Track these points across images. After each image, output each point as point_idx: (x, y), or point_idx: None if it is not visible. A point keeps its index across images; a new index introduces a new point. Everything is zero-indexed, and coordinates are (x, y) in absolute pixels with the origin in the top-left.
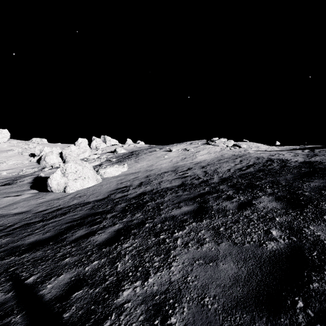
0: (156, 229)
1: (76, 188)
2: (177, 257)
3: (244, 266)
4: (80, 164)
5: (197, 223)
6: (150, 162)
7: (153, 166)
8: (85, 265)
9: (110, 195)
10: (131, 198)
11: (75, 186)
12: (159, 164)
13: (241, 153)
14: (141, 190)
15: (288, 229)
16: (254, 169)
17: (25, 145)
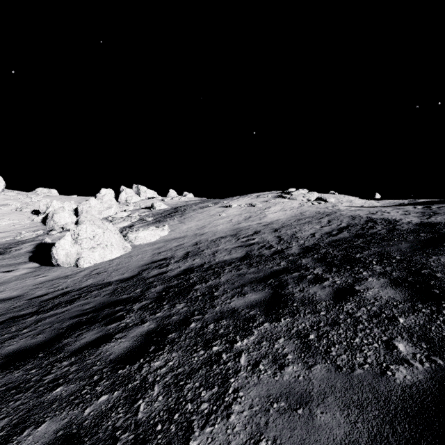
0: (206, 333)
1: (93, 260)
2: (240, 394)
3: (360, 420)
4: (99, 226)
5: (272, 325)
6: (201, 223)
7: (205, 228)
8: (86, 404)
9: (141, 272)
10: (171, 277)
11: (92, 258)
12: (213, 226)
13: (329, 209)
14: (187, 264)
15: (423, 341)
16: (350, 233)
17: (27, 198)
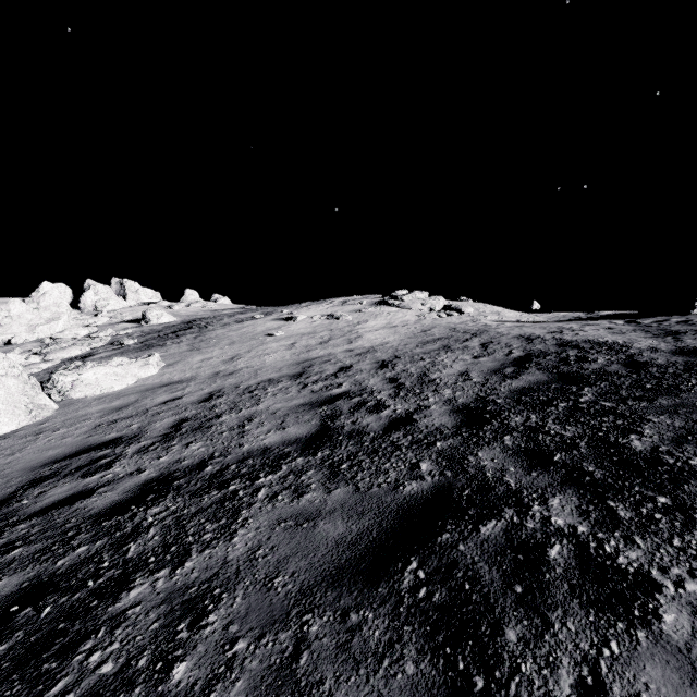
0: None
1: None
2: None
3: None
4: None
5: None
6: (233, 350)
7: (239, 360)
8: None
9: (23, 491)
10: (87, 519)
11: None
12: (256, 356)
13: (470, 325)
14: (165, 460)
15: None
16: (547, 373)
17: None
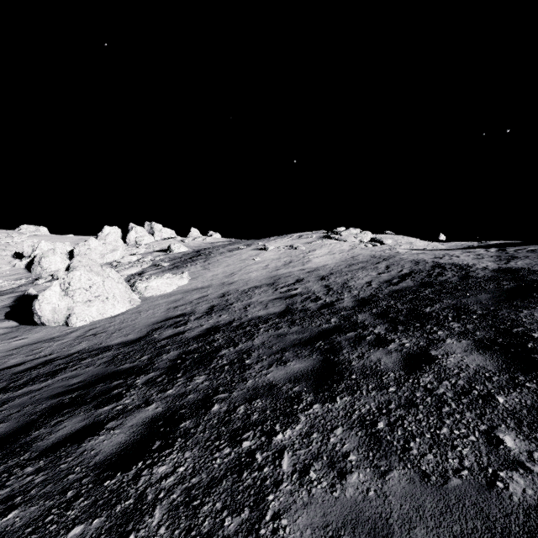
0: (234, 420)
1: (89, 317)
2: (283, 522)
3: None
4: (98, 273)
5: (325, 407)
6: (230, 269)
7: (235, 275)
8: None
9: (151, 333)
10: (190, 339)
11: (88, 314)
12: (245, 273)
13: (386, 253)
14: (211, 321)
15: (537, 431)
16: (415, 282)
17: (7, 238)
